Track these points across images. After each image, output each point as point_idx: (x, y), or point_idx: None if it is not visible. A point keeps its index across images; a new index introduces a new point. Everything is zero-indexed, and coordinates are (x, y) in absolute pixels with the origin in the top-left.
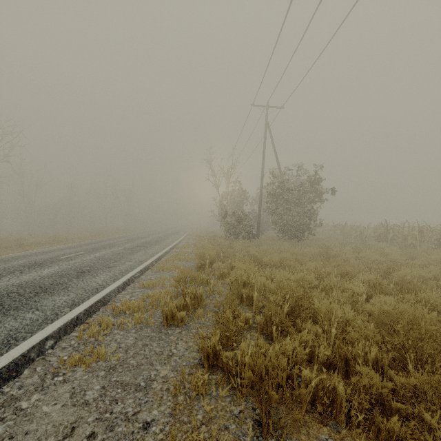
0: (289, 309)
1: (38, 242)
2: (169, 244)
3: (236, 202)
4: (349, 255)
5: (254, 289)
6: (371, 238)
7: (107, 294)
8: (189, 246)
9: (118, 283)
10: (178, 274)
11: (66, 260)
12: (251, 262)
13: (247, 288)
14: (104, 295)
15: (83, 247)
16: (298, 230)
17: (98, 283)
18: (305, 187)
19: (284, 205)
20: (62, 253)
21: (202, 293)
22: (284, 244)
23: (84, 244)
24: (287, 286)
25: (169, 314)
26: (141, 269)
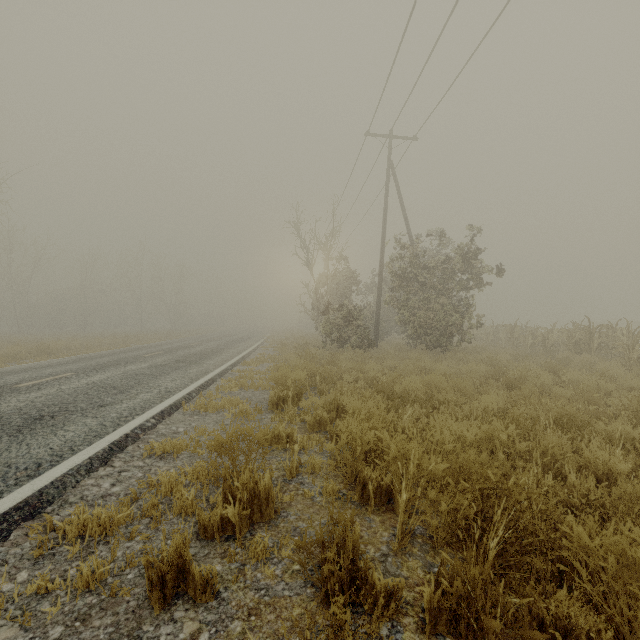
0: (500, 548)
1: (12, 355)
2: (230, 357)
3: (340, 290)
4: (545, 378)
5: (393, 470)
6: (557, 346)
7: (55, 481)
8: (264, 360)
9: (98, 447)
10: (215, 437)
11: (28, 389)
12: (372, 395)
13: (375, 468)
14: (44, 485)
15: (82, 362)
16: (441, 334)
17: (51, 448)
18: (454, 263)
19: (419, 294)
20: (32, 376)
21: (271, 485)
22: (423, 358)
23: (88, 357)
24: (483, 476)
25: (170, 569)
26: (163, 410)
